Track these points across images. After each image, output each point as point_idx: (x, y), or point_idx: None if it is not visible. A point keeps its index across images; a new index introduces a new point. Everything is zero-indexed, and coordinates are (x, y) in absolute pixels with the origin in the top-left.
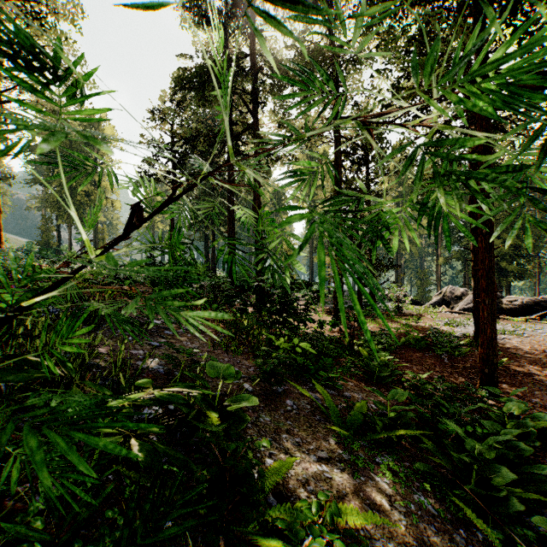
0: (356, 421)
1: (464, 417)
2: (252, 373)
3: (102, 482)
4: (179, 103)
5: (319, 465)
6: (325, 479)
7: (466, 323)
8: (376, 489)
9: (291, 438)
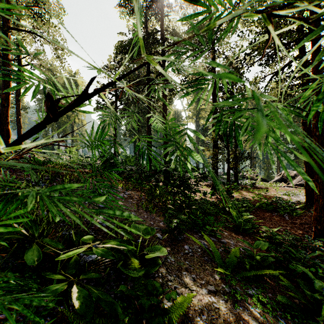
0: (232, 262)
1: (308, 261)
2: (162, 226)
3: (55, 312)
4: (118, 62)
5: (209, 297)
6: (214, 308)
7: (298, 194)
8: (251, 317)
9: (188, 274)
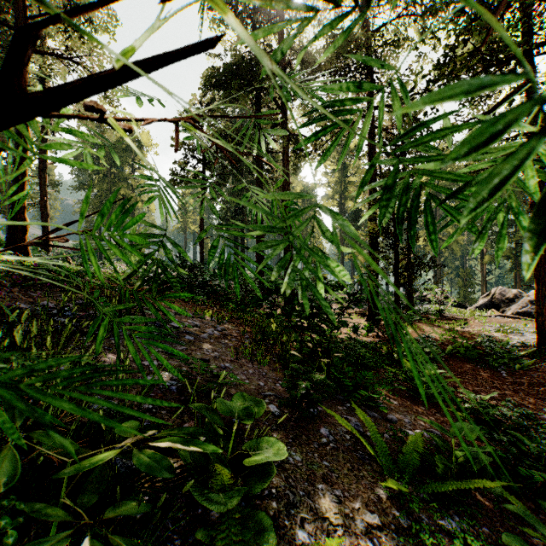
0: (411, 462)
1: None
2: (280, 390)
3: None
4: (208, 104)
5: (369, 539)
6: None
7: (522, 329)
8: None
9: (328, 489)
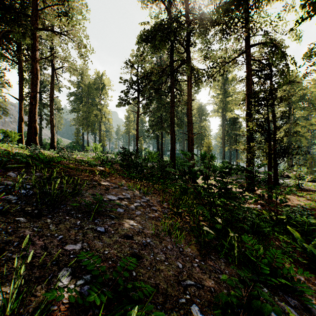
0: None
1: None
2: (198, 273)
3: None
4: (141, 55)
5: None
6: None
7: None
8: None
9: None
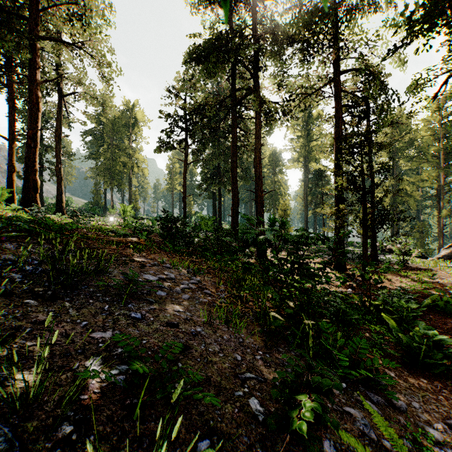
0: None
1: None
2: (260, 366)
3: None
4: (190, 80)
5: None
6: None
7: None
8: None
9: None
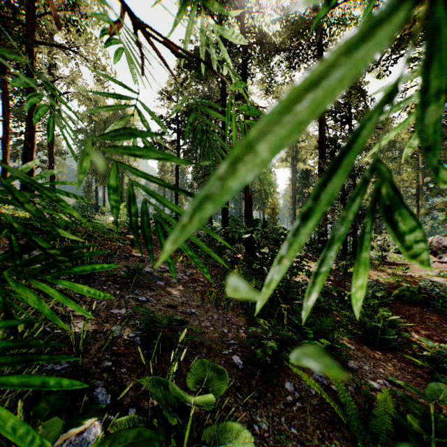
0: (384, 427)
1: None
2: (243, 337)
3: None
4: (182, 83)
5: None
6: None
7: None
8: None
9: None
